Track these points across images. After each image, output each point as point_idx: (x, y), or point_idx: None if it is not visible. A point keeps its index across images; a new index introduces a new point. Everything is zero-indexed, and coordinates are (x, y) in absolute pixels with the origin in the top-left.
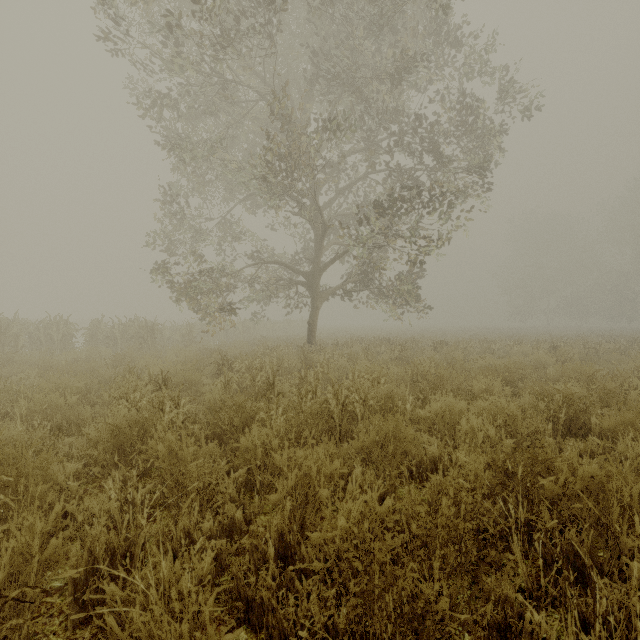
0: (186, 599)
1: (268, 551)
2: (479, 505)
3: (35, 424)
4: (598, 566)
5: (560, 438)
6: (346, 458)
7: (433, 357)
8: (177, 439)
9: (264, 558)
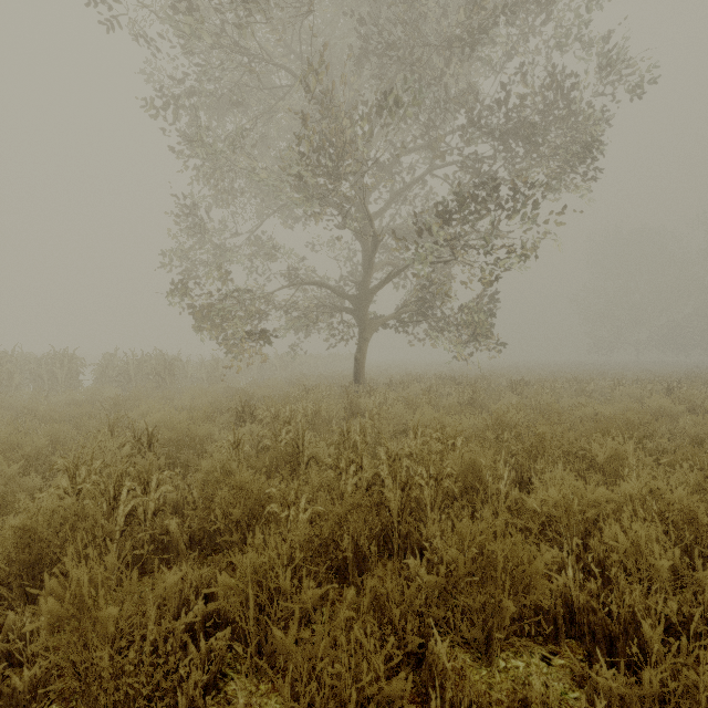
0: None
1: None
2: None
3: None
4: None
5: None
6: None
7: (519, 403)
8: (102, 574)
9: None
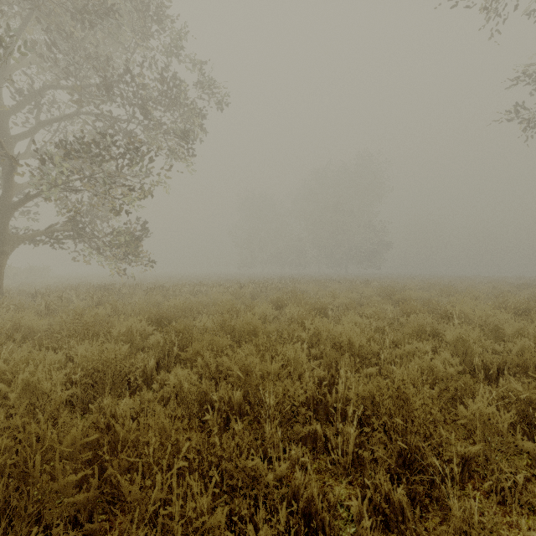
0: None
1: None
2: None
3: None
4: None
5: (155, 373)
6: None
7: (116, 302)
8: None
9: None
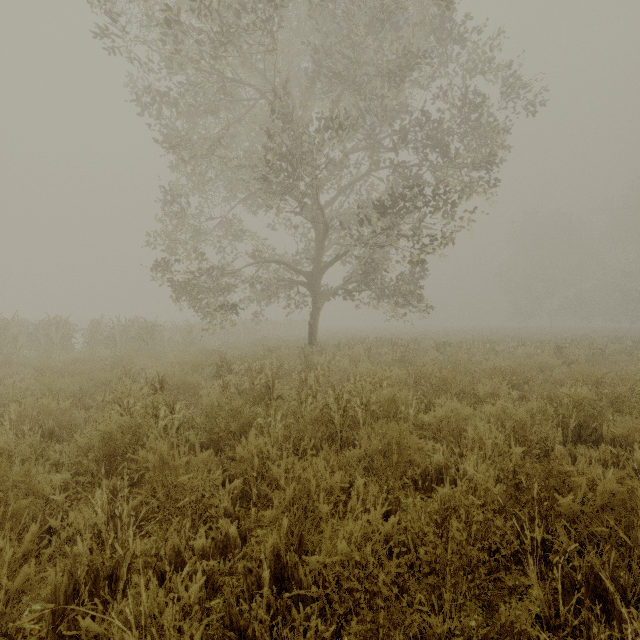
0: (168, 639)
1: (263, 574)
2: (490, 522)
3: (25, 430)
4: (620, 590)
5: (571, 445)
6: (347, 466)
7: (436, 359)
8: (170, 448)
9: (258, 582)
